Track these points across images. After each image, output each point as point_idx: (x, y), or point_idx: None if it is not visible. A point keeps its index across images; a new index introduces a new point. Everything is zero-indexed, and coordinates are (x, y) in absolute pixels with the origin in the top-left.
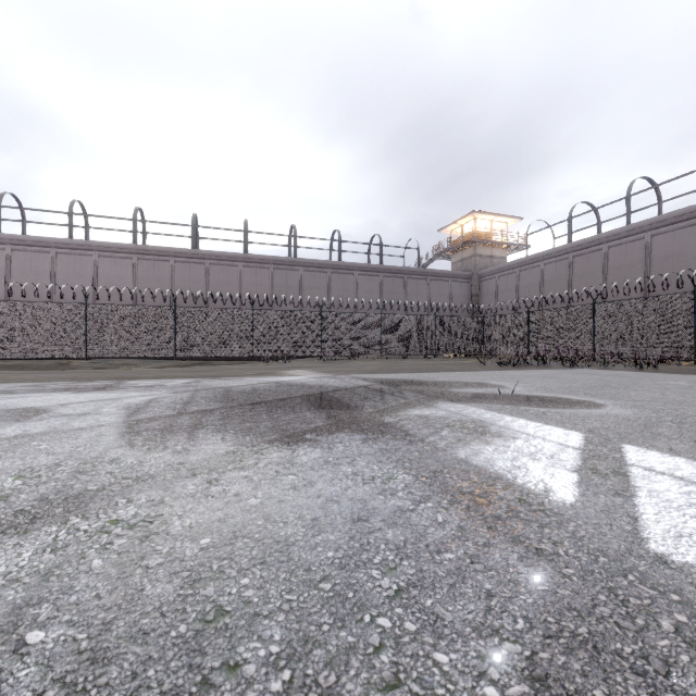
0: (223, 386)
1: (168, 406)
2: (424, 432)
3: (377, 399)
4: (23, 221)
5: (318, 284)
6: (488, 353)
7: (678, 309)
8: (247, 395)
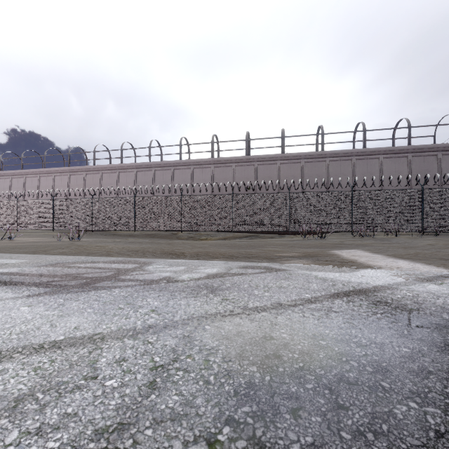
0: (259, 303)
1: None
2: None
3: None
4: (161, 154)
5: (342, 170)
6: None
7: None
8: None
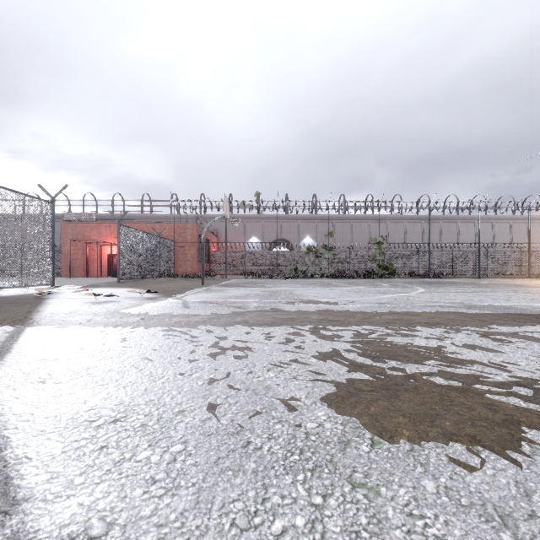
0: None
1: None
2: None
3: None
4: None
5: None
6: None
7: None
8: None
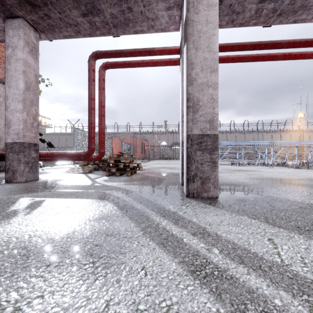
0: None
1: None
2: None
3: None
4: None
5: None
6: None
7: None
8: None
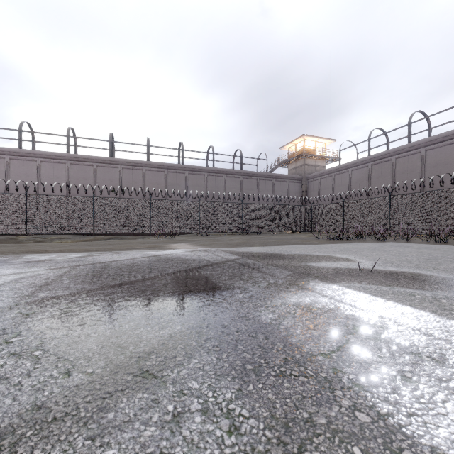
0: (106, 261)
1: (18, 290)
2: (326, 349)
3: (246, 277)
4: None
5: (198, 183)
6: (315, 231)
7: (451, 199)
8: (119, 272)
